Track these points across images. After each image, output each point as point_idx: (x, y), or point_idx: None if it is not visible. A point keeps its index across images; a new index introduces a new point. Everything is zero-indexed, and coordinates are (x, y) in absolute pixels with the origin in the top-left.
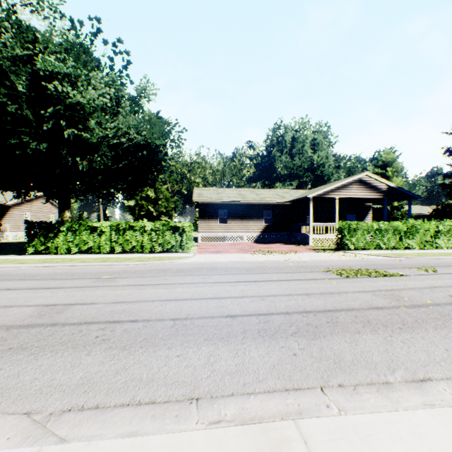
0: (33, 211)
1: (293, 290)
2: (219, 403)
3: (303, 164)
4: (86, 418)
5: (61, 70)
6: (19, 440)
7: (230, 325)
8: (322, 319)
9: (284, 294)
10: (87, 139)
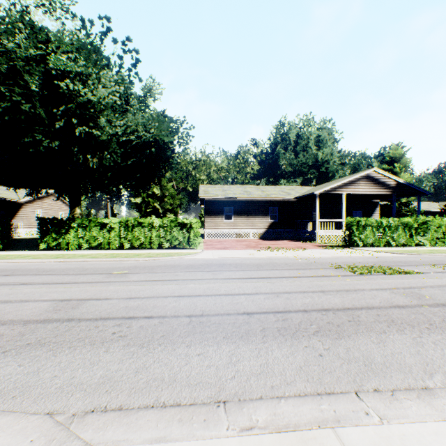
0: (44, 208)
1: (307, 287)
2: (249, 407)
3: (307, 161)
4: (110, 420)
5: (73, 68)
6: (43, 443)
7: (248, 322)
8: (343, 318)
9: (298, 291)
10: (98, 136)
